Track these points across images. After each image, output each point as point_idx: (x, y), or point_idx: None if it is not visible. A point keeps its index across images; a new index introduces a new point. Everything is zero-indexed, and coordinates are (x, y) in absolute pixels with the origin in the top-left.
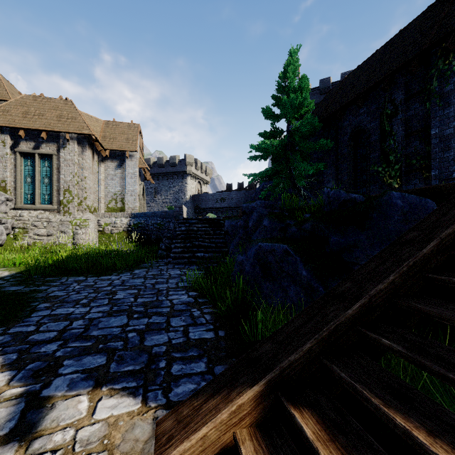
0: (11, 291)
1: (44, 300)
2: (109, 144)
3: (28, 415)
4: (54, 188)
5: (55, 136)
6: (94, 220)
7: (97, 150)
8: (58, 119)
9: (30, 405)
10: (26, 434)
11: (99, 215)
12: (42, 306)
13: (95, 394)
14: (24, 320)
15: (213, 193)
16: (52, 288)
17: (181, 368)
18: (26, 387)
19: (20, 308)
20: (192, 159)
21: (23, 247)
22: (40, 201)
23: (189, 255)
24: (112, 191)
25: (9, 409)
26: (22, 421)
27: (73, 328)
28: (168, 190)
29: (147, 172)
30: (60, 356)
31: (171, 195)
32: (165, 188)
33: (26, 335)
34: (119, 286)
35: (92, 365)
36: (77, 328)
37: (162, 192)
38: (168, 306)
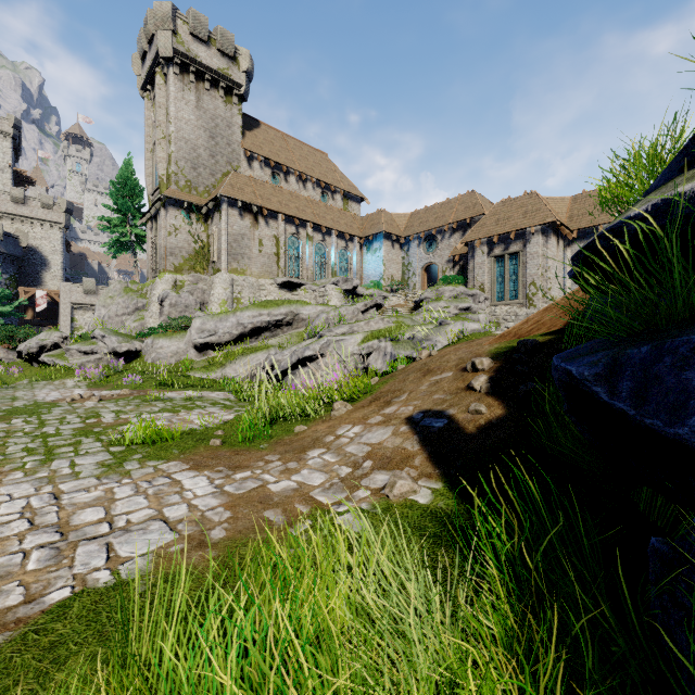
0: None
1: None
2: (576, 224)
3: None
4: (520, 284)
5: (521, 233)
6: None
7: (562, 234)
8: (523, 216)
9: None
10: None
11: None
12: None
13: None
14: None
15: None
16: None
17: None
18: None
19: None
20: None
21: None
22: (509, 297)
23: None
24: None
25: None
26: None
27: None
28: None
29: None
30: None
31: None
32: None
33: None
34: None
35: None
36: None
37: None
38: None
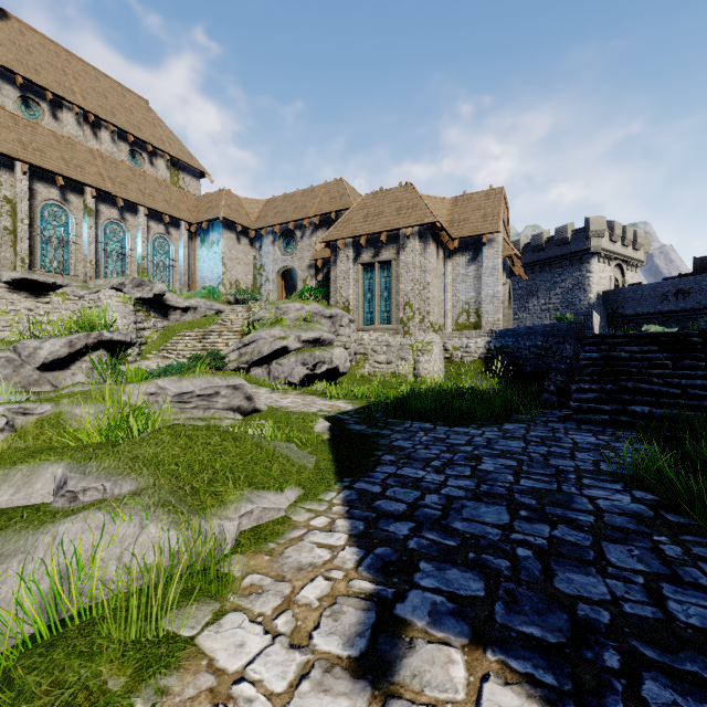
0: (354, 431)
1: (388, 450)
2: (457, 231)
3: (380, 640)
4: (393, 303)
5: (395, 235)
6: (439, 342)
7: (442, 243)
8: (398, 213)
9: (382, 623)
10: (380, 677)
11: (445, 336)
12: (386, 459)
13: (475, 659)
14: (369, 475)
15: (654, 283)
16: (396, 435)
17: (672, 701)
18: (376, 586)
19: (364, 455)
20: (601, 224)
21: (363, 377)
22: (380, 321)
23: (612, 408)
24: (462, 299)
25: (358, 613)
26: (374, 647)
27: (426, 506)
28: (552, 289)
29: (516, 262)
30: (414, 550)
31: (557, 296)
32: (545, 285)
33: (372, 497)
34: (483, 447)
35: (463, 590)
36: (431, 506)
37: (540, 293)
38: (589, 511)
